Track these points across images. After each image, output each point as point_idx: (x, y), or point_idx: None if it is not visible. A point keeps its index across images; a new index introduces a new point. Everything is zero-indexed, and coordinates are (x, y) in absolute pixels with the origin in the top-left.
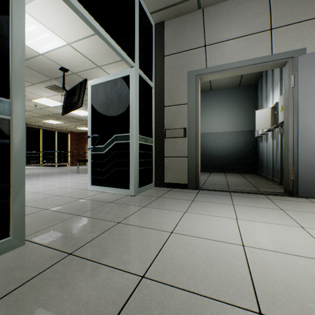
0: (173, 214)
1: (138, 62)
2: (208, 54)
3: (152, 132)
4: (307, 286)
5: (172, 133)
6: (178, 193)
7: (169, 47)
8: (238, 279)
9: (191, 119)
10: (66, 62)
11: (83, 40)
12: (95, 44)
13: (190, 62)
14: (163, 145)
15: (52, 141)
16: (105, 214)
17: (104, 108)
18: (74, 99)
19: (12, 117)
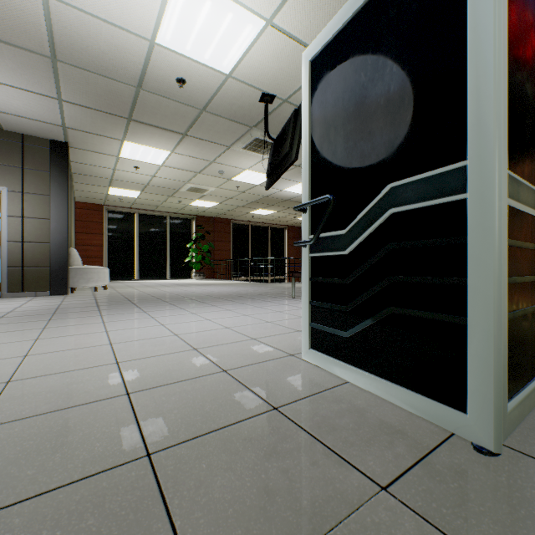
0: None
1: None
2: None
3: None
4: None
5: None
6: None
7: None
8: None
9: None
10: (268, 77)
11: None
12: None
13: None
14: None
15: (263, 243)
16: None
17: (346, 108)
18: (283, 150)
19: None
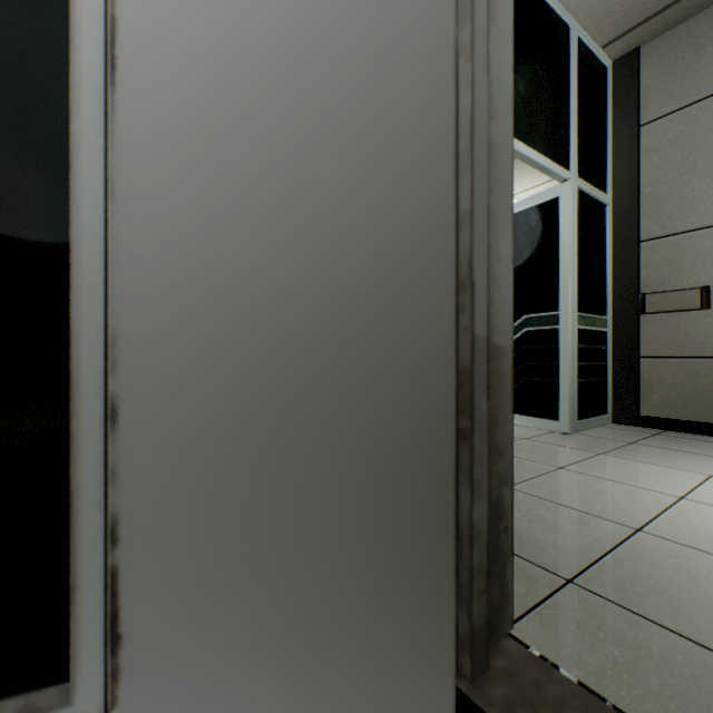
0: (677, 474)
1: (575, 167)
2: None
3: (605, 303)
4: None
5: (662, 301)
6: (685, 442)
7: (654, 103)
8: None
9: None
10: None
11: None
12: None
13: None
14: (635, 331)
15: None
16: (527, 453)
17: None
18: None
19: None
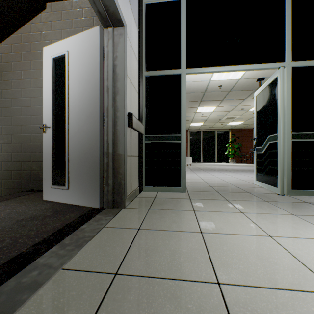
0: (274, 210)
1: (289, 57)
2: None
3: None
4: (245, 252)
5: None
6: None
7: None
8: (220, 230)
9: None
10: (258, 74)
11: None
12: None
13: None
14: None
15: None
16: (230, 195)
17: (262, 113)
18: None
19: (181, 141)
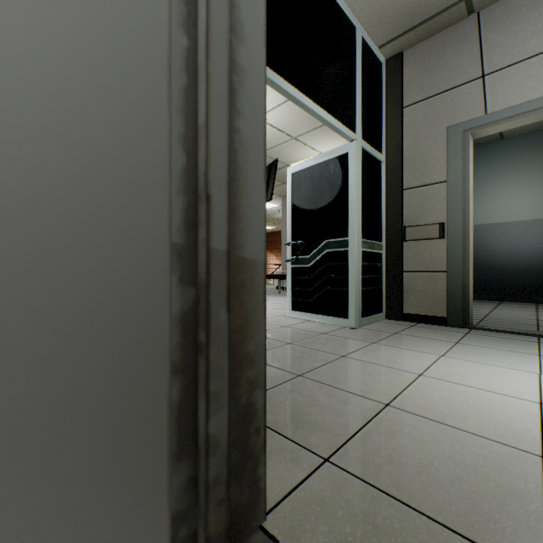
0: (420, 356)
1: (360, 131)
2: (490, 90)
3: (381, 233)
4: None
5: (416, 232)
6: (429, 331)
7: (411, 92)
8: (520, 429)
9: (453, 208)
10: None
11: (277, 108)
12: (292, 110)
13: (451, 110)
14: (400, 253)
15: None
16: (322, 345)
17: (309, 203)
18: None
19: None
